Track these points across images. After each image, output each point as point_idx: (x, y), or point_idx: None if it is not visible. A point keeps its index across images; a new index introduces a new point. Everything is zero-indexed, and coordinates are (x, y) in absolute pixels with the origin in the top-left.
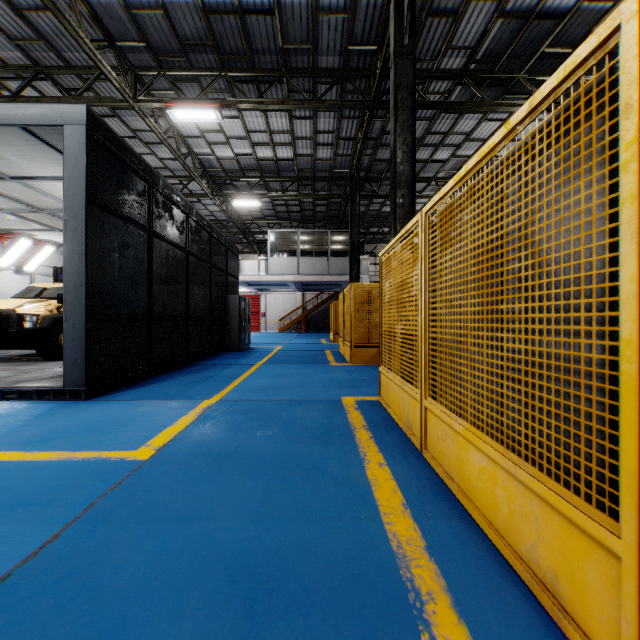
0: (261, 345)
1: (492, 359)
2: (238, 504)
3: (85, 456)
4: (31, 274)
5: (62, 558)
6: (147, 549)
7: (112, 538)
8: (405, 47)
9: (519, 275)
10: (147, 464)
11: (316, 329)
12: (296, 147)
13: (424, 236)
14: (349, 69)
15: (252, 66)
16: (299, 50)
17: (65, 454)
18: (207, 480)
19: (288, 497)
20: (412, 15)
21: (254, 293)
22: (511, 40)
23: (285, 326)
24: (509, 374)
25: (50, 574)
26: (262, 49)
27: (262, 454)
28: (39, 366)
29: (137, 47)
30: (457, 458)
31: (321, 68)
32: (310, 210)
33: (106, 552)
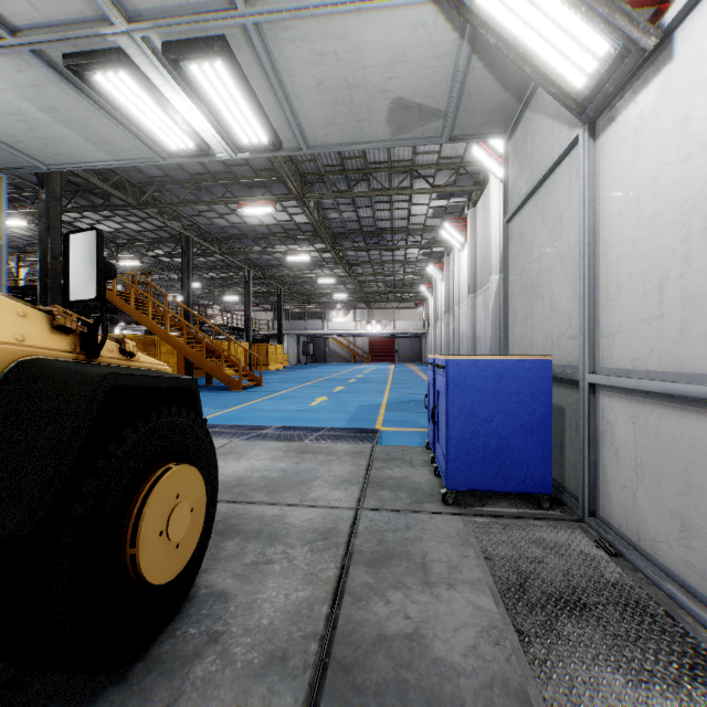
0: None
1: None
2: None
3: None
4: None
5: None
6: None
7: None
8: None
9: None
10: None
11: None
12: None
13: None
14: None
15: None
16: None
17: None
18: None
19: None
20: None
21: None
22: None
23: None
24: None
25: None
26: None
27: None
28: None
29: None
30: None
31: None
32: None
33: None
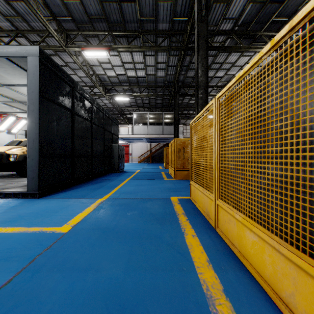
0: (129, 169)
1: (259, 179)
2: (114, 260)
3: (34, 230)
4: (15, 134)
5: (11, 295)
6: (61, 290)
7: (42, 282)
8: (203, 17)
9: (280, 130)
10: (66, 235)
11: (157, 161)
12: (147, 70)
13: (217, 111)
14: (173, 30)
15: (125, 29)
16: (148, 20)
17: (23, 229)
18: (98, 245)
19: (143, 256)
20: (206, 0)
21: (126, 143)
22: (256, 14)
23: (141, 160)
24: (273, 189)
25: (2, 307)
26: (130, 20)
27: (129, 229)
28: (17, 180)
29: (67, 20)
30: (237, 234)
31: (159, 30)
32: (154, 102)
33: (37, 291)
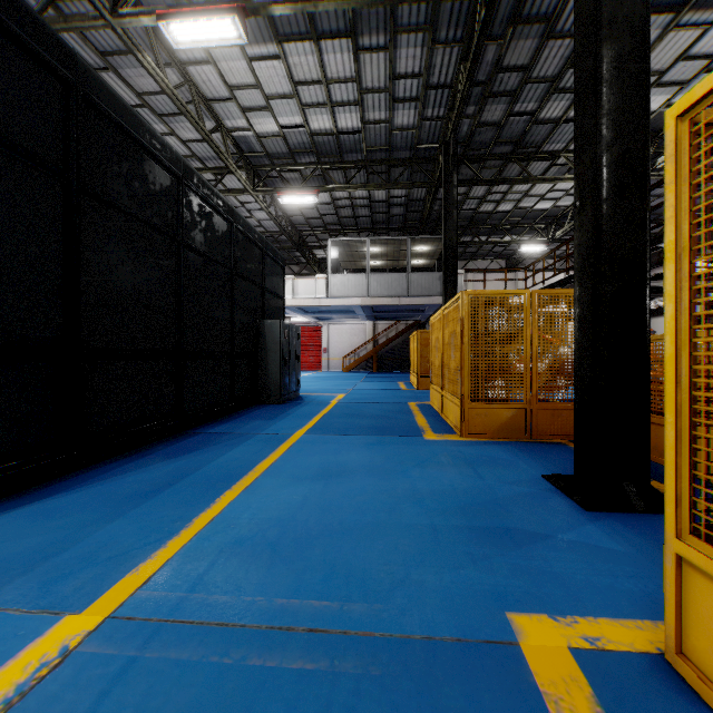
0: (316, 392)
1: None
2: None
3: None
4: None
5: None
6: None
7: None
8: None
9: None
10: None
11: (390, 368)
12: (364, 108)
13: None
14: None
15: None
16: None
17: None
18: None
19: None
20: None
21: (314, 324)
22: None
23: (351, 364)
24: None
25: None
26: None
27: None
28: None
29: None
30: None
31: None
32: (383, 213)
33: None
